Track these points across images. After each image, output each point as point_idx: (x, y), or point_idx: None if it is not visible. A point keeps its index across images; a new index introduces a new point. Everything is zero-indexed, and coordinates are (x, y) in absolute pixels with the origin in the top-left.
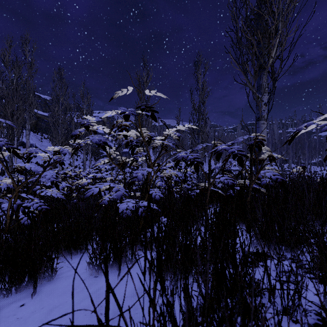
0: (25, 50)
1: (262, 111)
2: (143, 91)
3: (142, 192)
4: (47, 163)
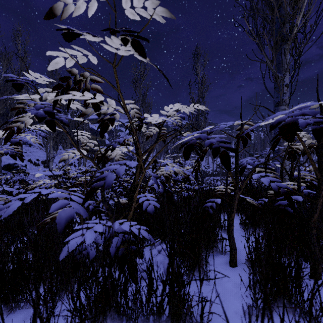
0: (17, 43)
1: (283, 94)
2: (140, 85)
3: (129, 198)
4: (40, 161)
